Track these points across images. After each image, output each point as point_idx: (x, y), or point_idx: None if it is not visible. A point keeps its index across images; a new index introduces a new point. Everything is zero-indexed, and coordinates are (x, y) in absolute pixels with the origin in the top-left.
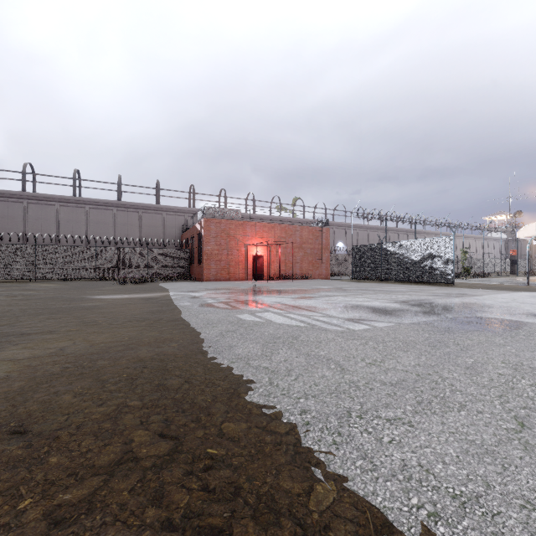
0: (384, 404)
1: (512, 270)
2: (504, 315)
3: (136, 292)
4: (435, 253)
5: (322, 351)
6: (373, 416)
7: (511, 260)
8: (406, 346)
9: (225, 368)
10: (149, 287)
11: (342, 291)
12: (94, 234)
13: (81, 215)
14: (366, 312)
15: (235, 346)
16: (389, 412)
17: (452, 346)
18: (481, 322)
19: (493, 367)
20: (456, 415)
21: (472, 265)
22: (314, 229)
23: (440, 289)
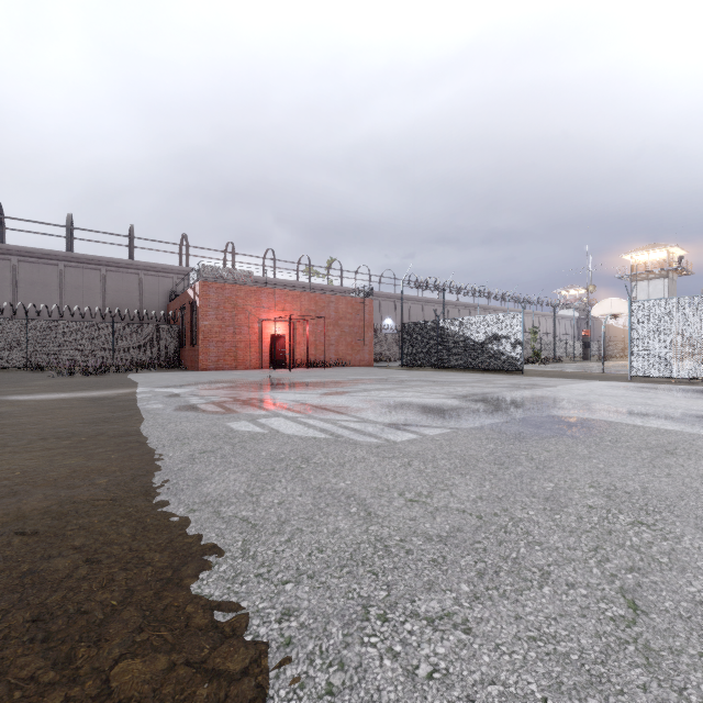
0: (426, 584)
1: (584, 355)
2: (583, 412)
3: (84, 389)
4: (501, 333)
5: (343, 481)
6: (405, 614)
7: (584, 342)
8: (465, 465)
9: (176, 523)
10: (109, 381)
11: (387, 382)
12: (26, 301)
13: (4, 271)
14: (415, 413)
15: (207, 478)
16: (433, 601)
17: (525, 462)
18: (558, 423)
19: (580, 495)
20: (538, 597)
21: (542, 348)
22: (354, 301)
23: (508, 378)
